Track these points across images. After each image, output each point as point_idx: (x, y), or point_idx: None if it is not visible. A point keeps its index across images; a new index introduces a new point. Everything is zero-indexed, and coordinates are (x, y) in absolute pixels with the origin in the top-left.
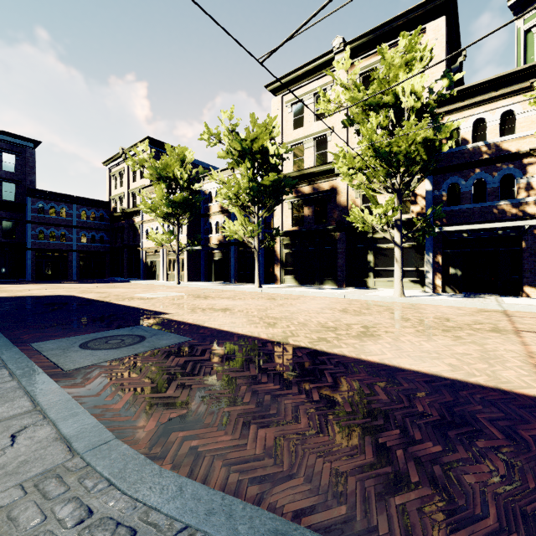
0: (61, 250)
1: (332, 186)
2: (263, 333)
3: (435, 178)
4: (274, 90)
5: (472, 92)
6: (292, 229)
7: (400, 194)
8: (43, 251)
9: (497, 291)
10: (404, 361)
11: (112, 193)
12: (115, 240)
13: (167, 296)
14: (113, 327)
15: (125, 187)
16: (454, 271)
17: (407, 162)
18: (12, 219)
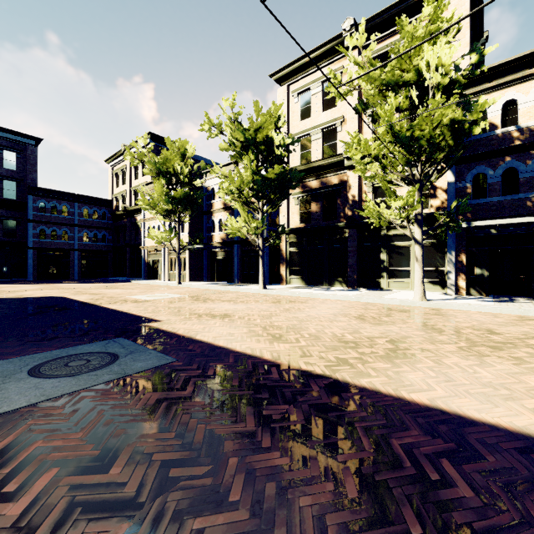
0: (63, 249)
1: (341, 180)
2: (266, 351)
3: (458, 169)
4: (279, 79)
5: (502, 71)
6: (299, 226)
7: (421, 185)
8: (44, 250)
9: (529, 294)
10: (465, 403)
11: (115, 191)
12: (117, 239)
13: (164, 298)
14: (86, 341)
15: (127, 184)
16: (480, 272)
17: (430, 148)
18: (13, 217)
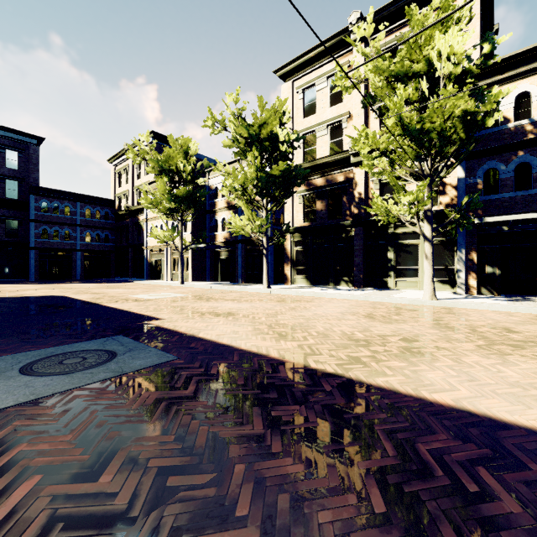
0: (65, 250)
1: (347, 177)
2: (273, 349)
3: (469, 164)
4: (284, 75)
5: (514, 63)
6: (304, 224)
7: (431, 181)
8: (46, 250)
9: None
10: (494, 404)
11: (117, 191)
12: (120, 239)
13: (167, 297)
14: (84, 338)
15: (129, 184)
16: (491, 270)
17: (441, 141)
18: (15, 217)
